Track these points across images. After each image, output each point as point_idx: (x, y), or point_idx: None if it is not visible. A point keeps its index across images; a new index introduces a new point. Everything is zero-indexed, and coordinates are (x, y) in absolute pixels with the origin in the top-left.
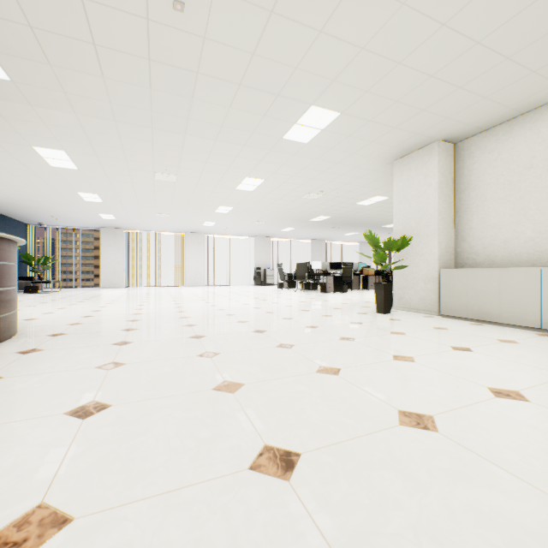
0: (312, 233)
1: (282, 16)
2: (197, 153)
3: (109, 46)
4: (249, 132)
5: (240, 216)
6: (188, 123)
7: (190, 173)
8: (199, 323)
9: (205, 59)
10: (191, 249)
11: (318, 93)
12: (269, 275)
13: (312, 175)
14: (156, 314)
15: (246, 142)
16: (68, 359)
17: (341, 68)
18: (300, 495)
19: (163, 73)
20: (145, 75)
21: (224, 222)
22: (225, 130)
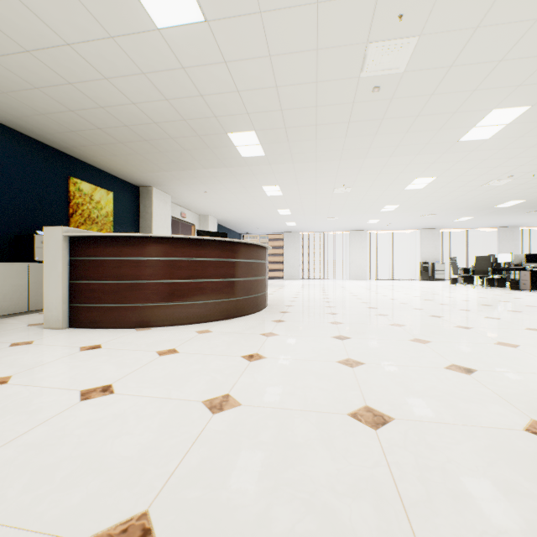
0: (497, 220)
1: (460, 65)
2: (372, 169)
3: (324, 123)
4: (423, 144)
5: (405, 211)
6: (369, 151)
7: (363, 184)
8: (379, 307)
9: (390, 109)
10: (354, 246)
11: (500, 99)
12: (438, 269)
13: (496, 164)
14: (340, 299)
15: (418, 152)
16: (309, 317)
17: (527, 75)
18: (477, 379)
19: (356, 126)
20: (343, 131)
21: (388, 218)
22: (400, 148)
